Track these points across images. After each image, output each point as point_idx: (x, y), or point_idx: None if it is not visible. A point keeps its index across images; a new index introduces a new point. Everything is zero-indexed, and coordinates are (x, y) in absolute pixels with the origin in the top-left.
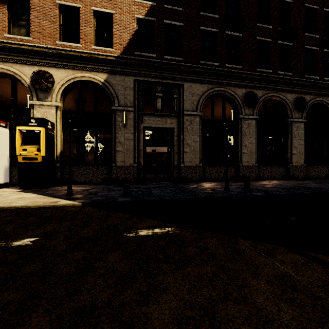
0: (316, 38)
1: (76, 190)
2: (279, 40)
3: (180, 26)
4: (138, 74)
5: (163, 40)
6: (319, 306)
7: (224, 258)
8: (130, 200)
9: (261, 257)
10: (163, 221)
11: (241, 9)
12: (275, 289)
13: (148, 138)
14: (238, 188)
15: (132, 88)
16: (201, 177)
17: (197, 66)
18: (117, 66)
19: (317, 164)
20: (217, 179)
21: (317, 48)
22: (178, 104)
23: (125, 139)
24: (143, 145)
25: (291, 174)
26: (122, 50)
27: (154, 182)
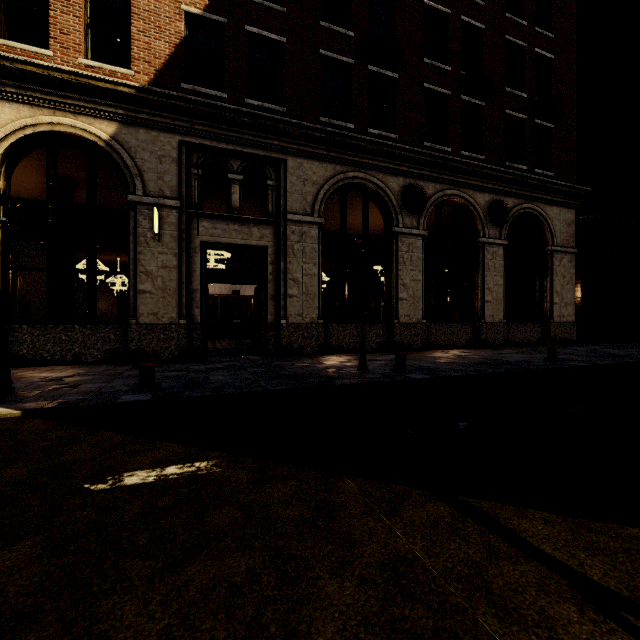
0: (523, 99)
1: (31, 379)
2: (463, 95)
3: (280, 44)
4: (188, 130)
5: (244, 67)
6: (446, 632)
7: (291, 530)
8: (147, 400)
9: (371, 518)
10: (199, 447)
11: (396, 27)
12: (370, 599)
13: (223, 267)
14: (386, 366)
15: (176, 158)
16: (321, 345)
17: (312, 126)
18: (142, 109)
19: (526, 320)
20: (352, 349)
21: (525, 116)
22: (276, 199)
23: (160, 266)
24: (200, 281)
25: (482, 338)
26: (153, 75)
27: (227, 356)
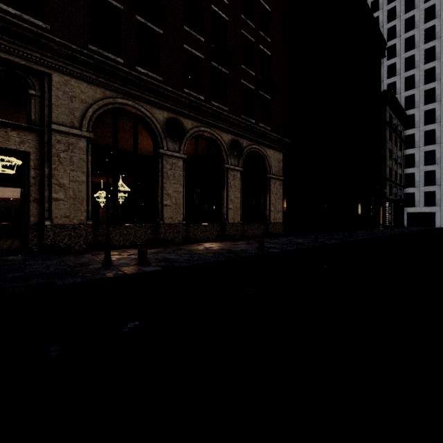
0: (253, 76)
1: None
2: (213, 62)
3: None
4: None
5: None
6: None
7: None
8: None
9: None
10: None
11: None
12: None
13: (12, 172)
14: (136, 260)
15: None
16: (90, 243)
17: (78, 49)
18: None
19: (255, 222)
20: (122, 245)
21: (254, 88)
22: (40, 109)
23: None
24: None
25: (227, 234)
26: None
27: None
